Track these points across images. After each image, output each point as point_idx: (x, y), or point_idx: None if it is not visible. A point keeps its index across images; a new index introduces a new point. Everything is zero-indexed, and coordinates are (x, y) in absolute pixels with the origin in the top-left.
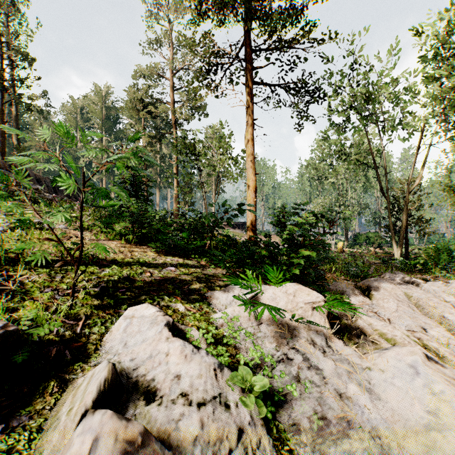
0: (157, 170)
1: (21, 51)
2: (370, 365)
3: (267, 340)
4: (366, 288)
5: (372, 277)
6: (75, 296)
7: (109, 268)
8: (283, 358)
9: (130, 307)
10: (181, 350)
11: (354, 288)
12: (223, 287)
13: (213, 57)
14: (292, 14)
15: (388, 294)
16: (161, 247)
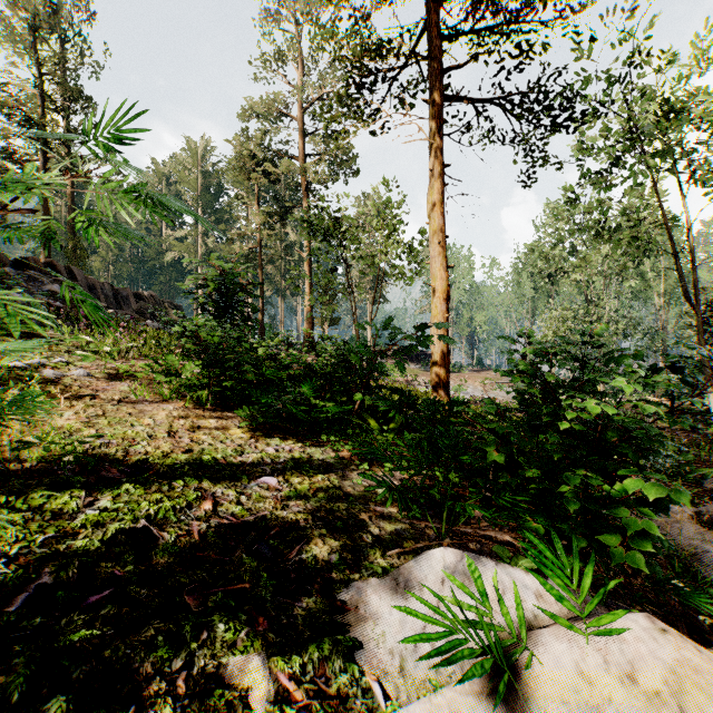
0: (280, 269)
1: (72, 88)
2: None
3: None
4: None
5: None
6: None
7: (114, 491)
8: None
9: None
10: None
11: None
12: (391, 546)
13: (368, 57)
14: None
15: None
16: (259, 418)
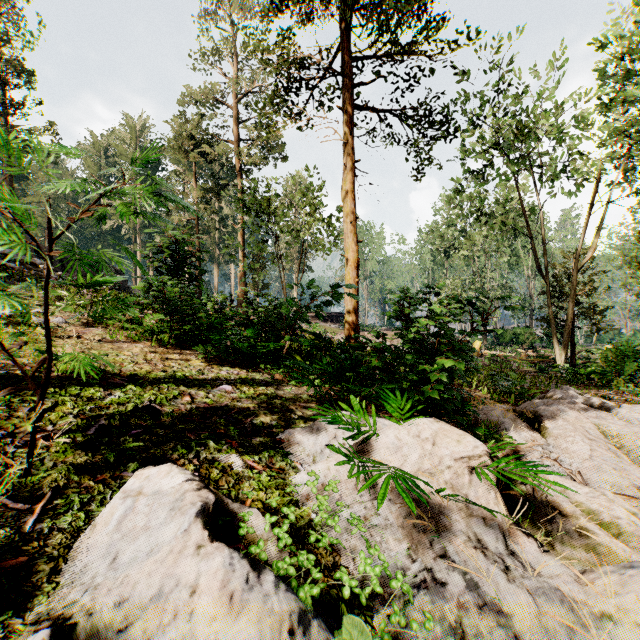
0: (215, 239)
1: (14, 63)
2: (610, 608)
3: (391, 533)
4: (533, 418)
5: (529, 394)
6: (46, 445)
7: (122, 389)
8: (425, 580)
9: (139, 471)
10: (223, 581)
11: (516, 418)
12: (310, 419)
13: (295, 69)
14: (413, 2)
15: (572, 428)
16: (212, 352)
